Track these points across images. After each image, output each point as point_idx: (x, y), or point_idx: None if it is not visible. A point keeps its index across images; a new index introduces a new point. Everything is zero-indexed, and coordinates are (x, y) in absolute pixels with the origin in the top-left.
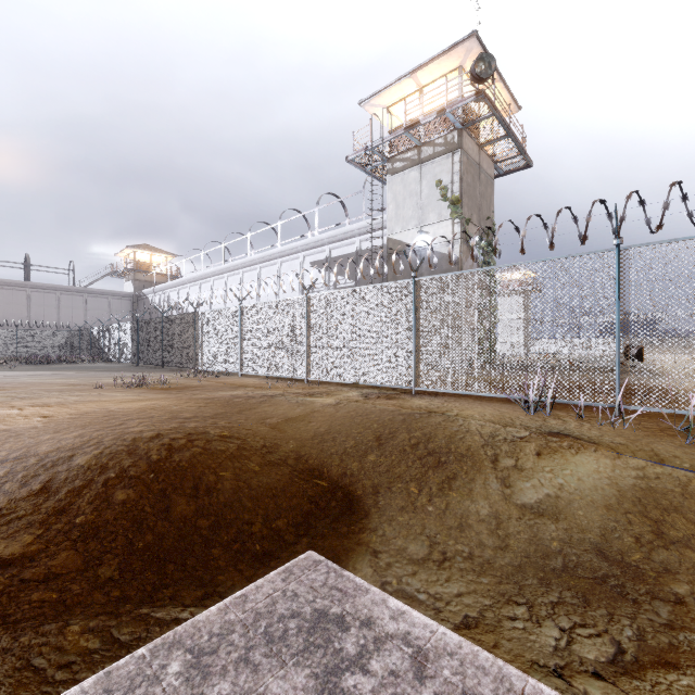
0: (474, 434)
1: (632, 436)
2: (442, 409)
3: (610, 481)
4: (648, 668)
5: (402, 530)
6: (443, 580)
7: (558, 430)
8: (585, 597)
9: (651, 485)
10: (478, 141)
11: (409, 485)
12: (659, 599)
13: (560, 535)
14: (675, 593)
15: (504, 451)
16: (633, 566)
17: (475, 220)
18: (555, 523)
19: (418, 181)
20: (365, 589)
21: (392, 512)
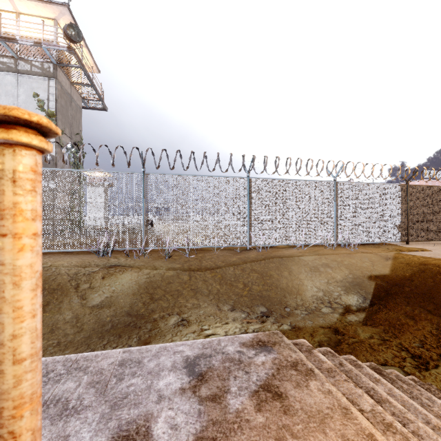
0: (63, 275)
1: (147, 261)
2: None
3: (136, 282)
4: None
5: None
6: None
7: (115, 264)
8: (120, 335)
9: (151, 280)
10: (70, 79)
11: None
12: (148, 323)
13: (111, 314)
14: (154, 318)
15: (83, 280)
16: (141, 314)
17: (67, 133)
18: (109, 309)
19: (15, 86)
20: None
21: None
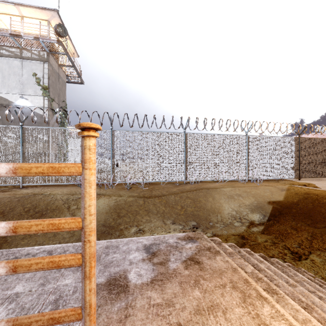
0: (59, 200)
1: (115, 191)
2: (41, 192)
3: (108, 205)
4: None
5: (24, 246)
6: None
7: None
8: (99, 238)
9: (118, 204)
10: (58, 62)
11: None
12: (117, 231)
13: None
14: (121, 228)
15: (72, 203)
16: (112, 226)
17: (56, 100)
18: None
19: (20, 68)
20: (23, 249)
21: (17, 241)
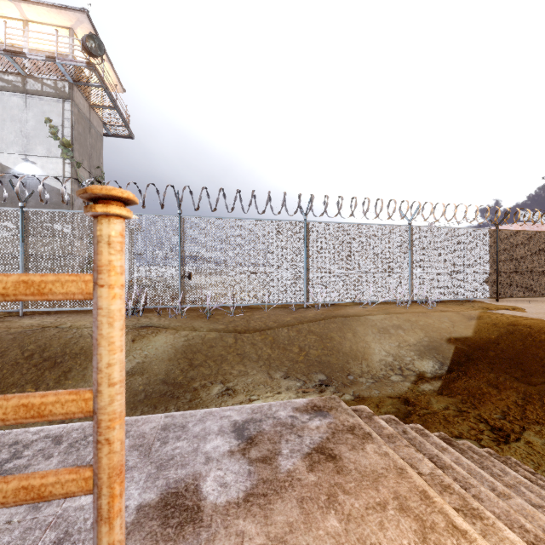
0: (86, 337)
1: (185, 321)
2: (56, 324)
3: (172, 346)
4: None
5: None
6: None
7: (147, 324)
8: (155, 406)
9: (190, 343)
10: (89, 101)
11: (26, 388)
12: (188, 392)
13: (144, 382)
14: (194, 387)
15: None
16: (179, 383)
17: (86, 166)
18: (142, 377)
19: (23, 110)
20: (8, 433)
21: None
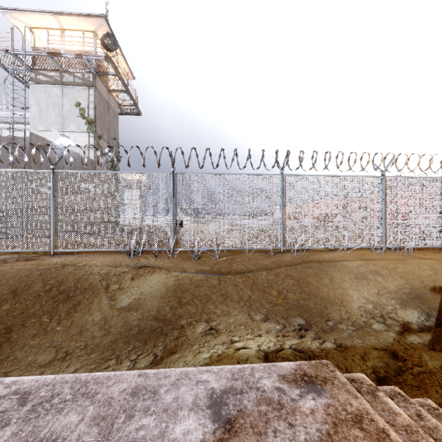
0: (95, 275)
1: (176, 262)
2: (74, 262)
3: (164, 285)
4: (165, 358)
5: (33, 349)
6: (64, 367)
7: (145, 264)
8: (146, 341)
9: (180, 283)
10: (107, 87)
11: (42, 318)
12: (175, 329)
13: (139, 317)
14: (181, 324)
15: (113, 281)
16: (168, 319)
17: (105, 138)
18: (137, 312)
19: (61, 97)
20: None
21: (25, 340)
